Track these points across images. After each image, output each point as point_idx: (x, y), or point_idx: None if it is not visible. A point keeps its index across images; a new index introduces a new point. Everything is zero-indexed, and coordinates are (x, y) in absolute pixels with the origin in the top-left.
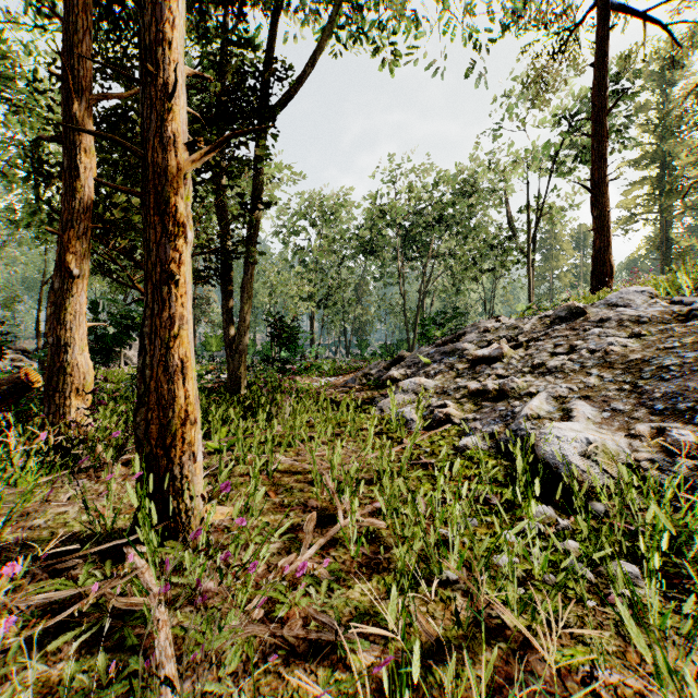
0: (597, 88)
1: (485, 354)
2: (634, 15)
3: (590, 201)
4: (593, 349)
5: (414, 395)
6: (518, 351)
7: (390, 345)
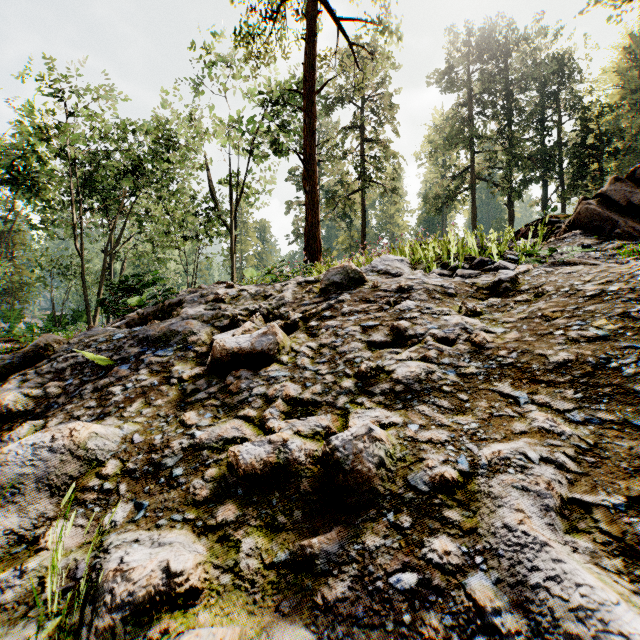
0: (308, 66)
1: (244, 346)
2: (333, 18)
3: (303, 175)
4: (440, 336)
5: (49, 492)
6: (297, 337)
7: (62, 316)
